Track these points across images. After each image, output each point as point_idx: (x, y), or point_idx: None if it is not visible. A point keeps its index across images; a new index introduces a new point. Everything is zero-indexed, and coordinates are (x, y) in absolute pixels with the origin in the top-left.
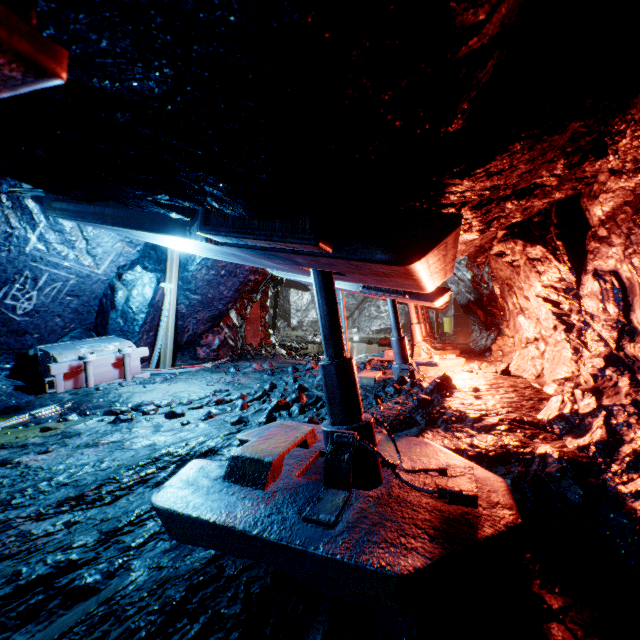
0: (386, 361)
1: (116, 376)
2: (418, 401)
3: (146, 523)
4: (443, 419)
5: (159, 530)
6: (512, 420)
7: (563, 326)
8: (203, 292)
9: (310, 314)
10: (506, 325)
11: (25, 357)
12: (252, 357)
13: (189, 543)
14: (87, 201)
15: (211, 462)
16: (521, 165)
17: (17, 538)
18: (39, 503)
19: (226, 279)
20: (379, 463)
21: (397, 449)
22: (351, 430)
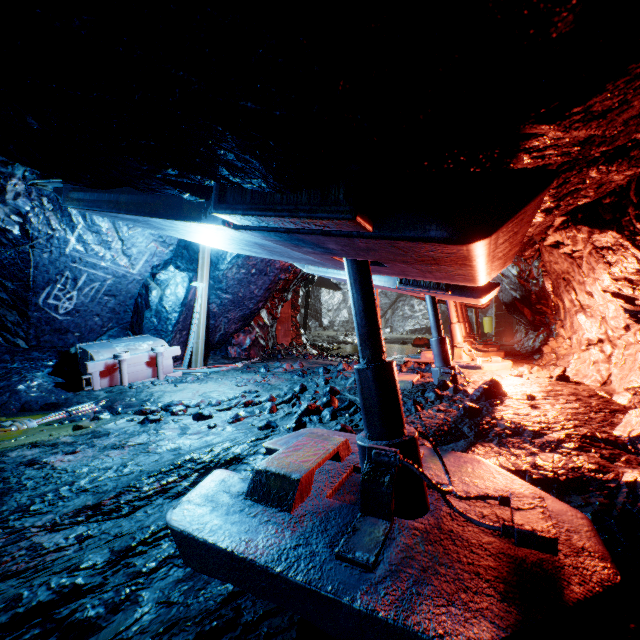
0: (423, 363)
1: (149, 375)
2: (464, 410)
3: (160, 543)
4: (495, 432)
5: (173, 553)
6: (582, 436)
7: (639, 326)
8: (234, 291)
9: (341, 314)
10: (560, 325)
11: (66, 355)
12: (283, 357)
13: (204, 573)
14: (102, 188)
15: (234, 474)
16: (636, 101)
17: (27, 552)
18: (56, 510)
19: (256, 278)
20: (425, 486)
21: (446, 469)
22: (392, 447)
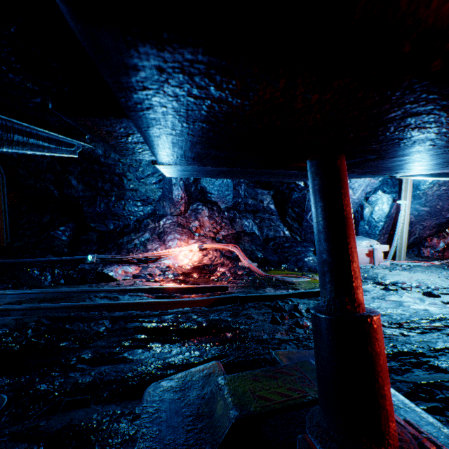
0: None
1: (367, 261)
2: None
3: None
4: None
5: None
6: None
7: None
8: (431, 204)
9: None
10: None
11: None
12: None
13: None
14: None
15: None
16: None
17: None
18: None
19: None
20: None
21: None
22: None
